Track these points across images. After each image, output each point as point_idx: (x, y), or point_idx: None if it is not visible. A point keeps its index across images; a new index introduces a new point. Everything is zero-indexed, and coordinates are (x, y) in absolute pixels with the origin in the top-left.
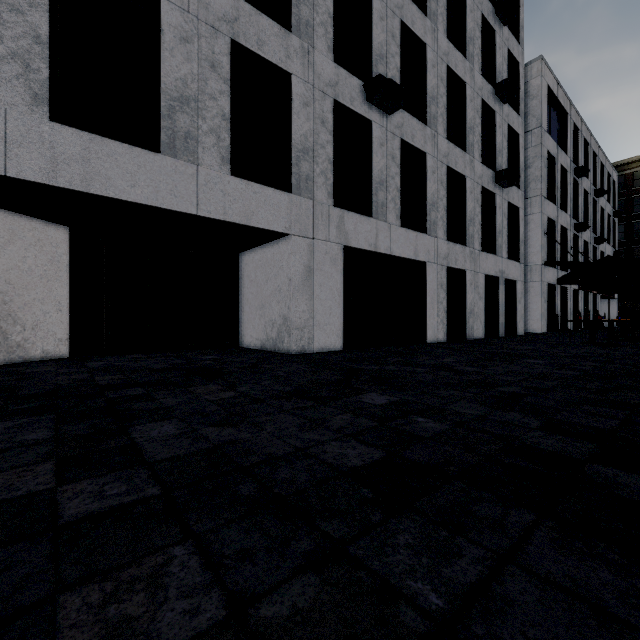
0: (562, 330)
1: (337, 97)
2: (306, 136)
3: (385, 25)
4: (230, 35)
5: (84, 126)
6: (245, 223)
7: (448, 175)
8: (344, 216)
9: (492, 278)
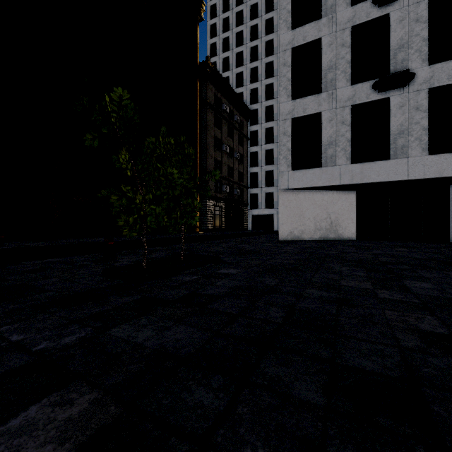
0: None
1: None
2: None
3: None
4: (427, 87)
5: (361, 160)
6: (438, 176)
7: None
8: None
9: None
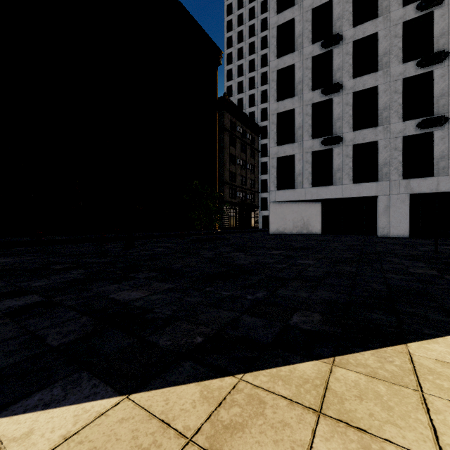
0: None
1: (405, 134)
2: (385, 158)
3: (446, 77)
4: (352, 144)
5: (318, 184)
6: (358, 196)
7: None
8: (410, 181)
9: None
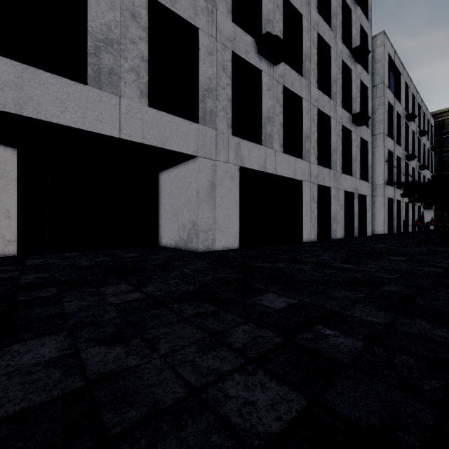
0: (404, 232)
1: (235, 50)
2: (210, 79)
3: None
4: None
5: (19, 59)
6: (160, 146)
7: (318, 116)
8: (240, 143)
9: (349, 193)
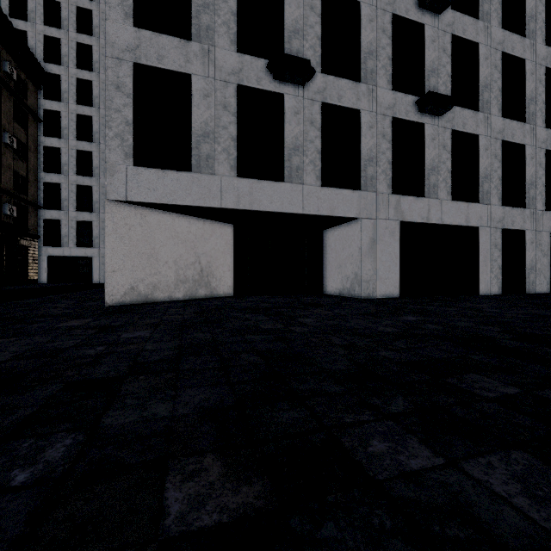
0: None
1: (394, 115)
2: (371, 149)
3: (436, 45)
4: (321, 100)
5: (248, 175)
6: (330, 215)
7: (504, 147)
8: (400, 200)
9: None
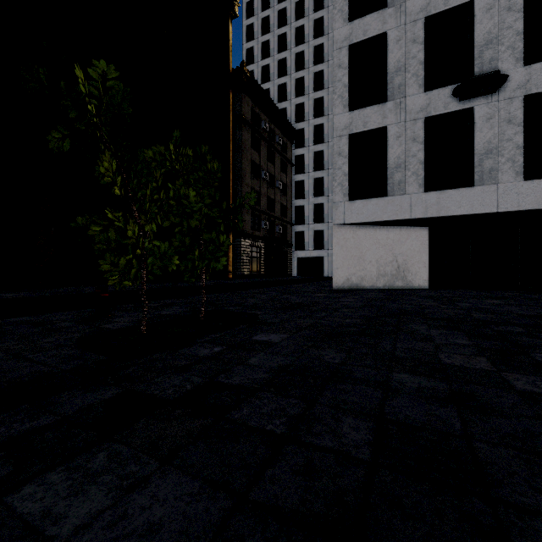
0: None
1: None
2: None
3: None
4: (523, 94)
5: (437, 187)
6: (536, 208)
7: None
8: None
9: None
